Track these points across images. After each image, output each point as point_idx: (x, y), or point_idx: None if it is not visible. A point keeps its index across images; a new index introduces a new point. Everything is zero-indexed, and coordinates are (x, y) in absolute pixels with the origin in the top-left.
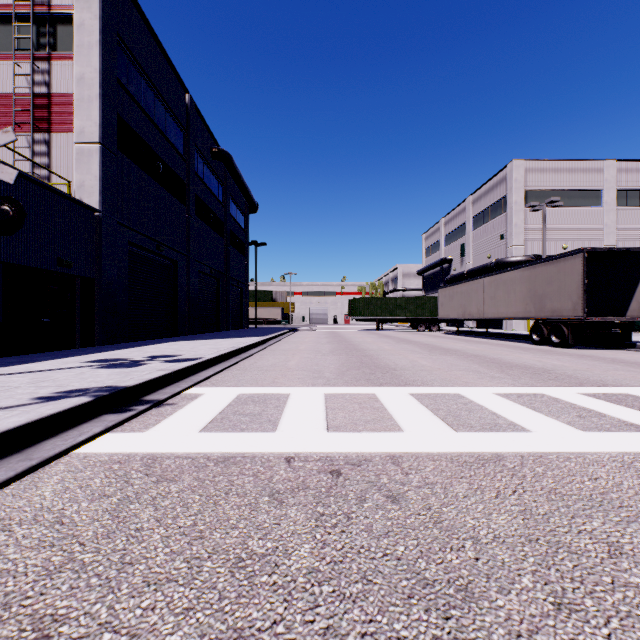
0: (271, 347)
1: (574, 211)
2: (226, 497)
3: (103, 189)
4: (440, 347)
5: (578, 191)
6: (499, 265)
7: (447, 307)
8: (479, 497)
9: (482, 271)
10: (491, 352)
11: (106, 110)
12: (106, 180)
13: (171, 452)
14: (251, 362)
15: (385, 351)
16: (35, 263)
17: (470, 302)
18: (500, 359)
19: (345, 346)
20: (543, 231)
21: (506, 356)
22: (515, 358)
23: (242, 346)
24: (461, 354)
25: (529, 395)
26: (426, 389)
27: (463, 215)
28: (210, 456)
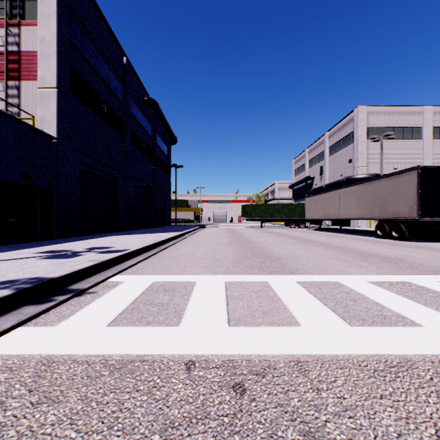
0: (185, 240)
1: (402, 142)
2: (108, 435)
3: (59, 122)
4: (309, 240)
5: (405, 128)
6: (348, 181)
7: (312, 211)
8: (417, 436)
9: (336, 185)
10: (349, 244)
11: (61, 63)
12: (61, 115)
13: (70, 354)
14: (168, 252)
15: (269, 243)
16: (3, 176)
17: (329, 207)
18: (358, 250)
19: (239, 239)
20: (381, 156)
21: (362, 247)
22: (369, 249)
23: (162, 239)
24: (327, 245)
25: (398, 283)
26: (309, 277)
27: (322, 146)
28: (108, 360)
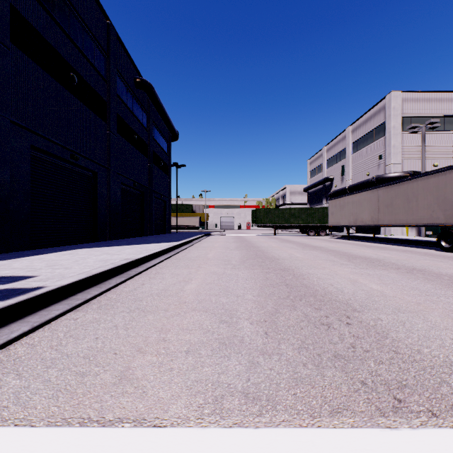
0: (179, 254)
1: (443, 134)
2: None
3: None
4: (353, 254)
5: (446, 117)
6: (380, 180)
7: (337, 215)
8: None
9: (363, 186)
10: (422, 263)
11: None
12: None
13: None
14: (136, 284)
15: (301, 261)
16: None
17: (362, 210)
18: None
19: (254, 253)
20: (422, 149)
21: None
22: None
23: (139, 257)
24: (394, 266)
25: None
26: None
27: (343, 142)
28: None
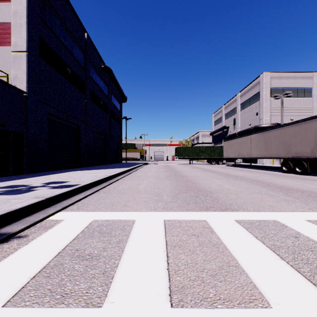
0: (131, 174)
1: (297, 99)
2: None
3: (29, 79)
4: (230, 174)
5: (299, 89)
6: (256, 129)
7: (228, 151)
8: None
9: (246, 132)
10: (263, 178)
11: (31, 32)
12: (31, 74)
13: None
14: (115, 186)
15: (199, 177)
16: None
17: (242, 148)
18: (274, 183)
19: (174, 173)
20: (281, 110)
21: (276, 181)
22: (283, 182)
23: (112, 174)
24: (246, 179)
25: None
26: (246, 214)
27: (235, 103)
28: None
